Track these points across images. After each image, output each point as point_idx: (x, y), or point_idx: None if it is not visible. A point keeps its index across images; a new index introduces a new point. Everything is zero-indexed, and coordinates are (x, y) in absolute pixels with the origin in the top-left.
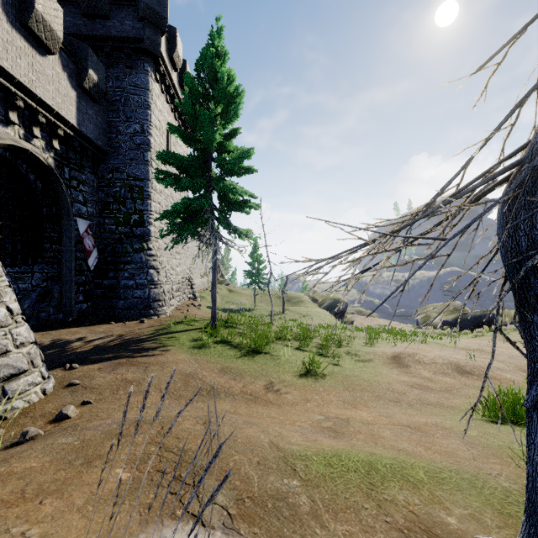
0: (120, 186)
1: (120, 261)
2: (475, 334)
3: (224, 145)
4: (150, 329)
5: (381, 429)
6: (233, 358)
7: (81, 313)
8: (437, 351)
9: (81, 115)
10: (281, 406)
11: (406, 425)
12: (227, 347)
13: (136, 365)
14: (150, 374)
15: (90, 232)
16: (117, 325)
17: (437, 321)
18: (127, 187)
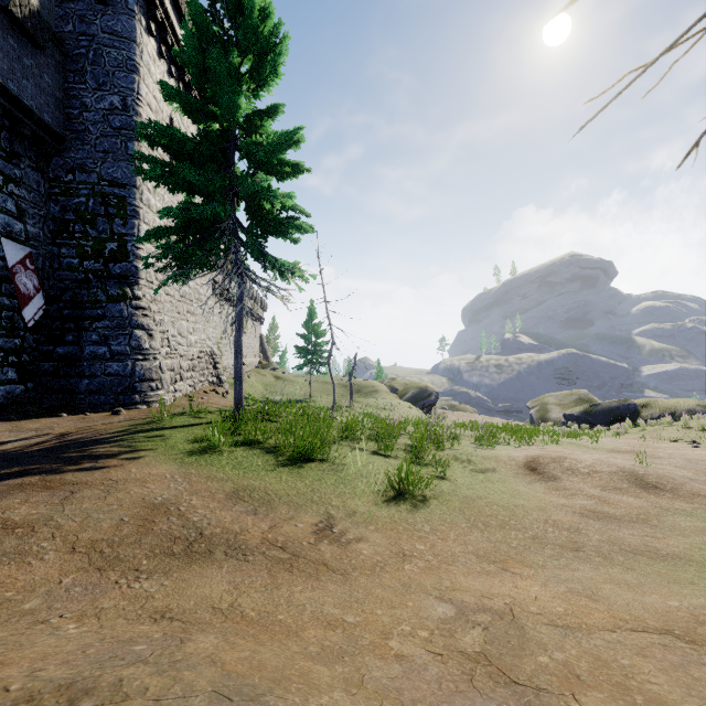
0: (87, 194)
1: (85, 316)
2: (616, 431)
3: (255, 126)
4: (124, 424)
5: (621, 656)
6: (260, 470)
7: (11, 401)
8: (583, 454)
9: (6, 61)
10: (348, 575)
11: (663, 630)
12: (253, 451)
13: (54, 488)
14: (70, 507)
15: (30, 266)
16: (69, 419)
17: (558, 416)
18: (98, 196)
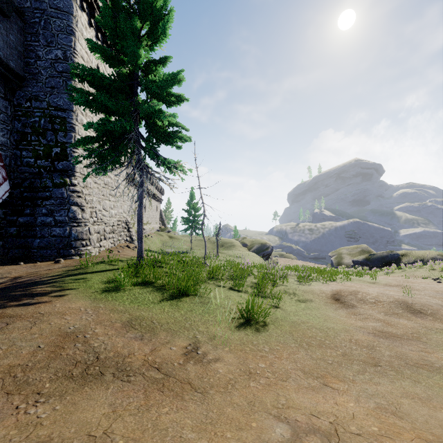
0: (39, 115)
1: (38, 197)
2: (386, 271)
3: (151, 70)
4: (61, 270)
5: None
6: (150, 304)
7: None
8: (368, 288)
9: None
10: (206, 394)
11: None
12: (147, 289)
13: None
14: (1, 337)
15: (0, 163)
16: (24, 266)
17: (348, 261)
18: (47, 117)
